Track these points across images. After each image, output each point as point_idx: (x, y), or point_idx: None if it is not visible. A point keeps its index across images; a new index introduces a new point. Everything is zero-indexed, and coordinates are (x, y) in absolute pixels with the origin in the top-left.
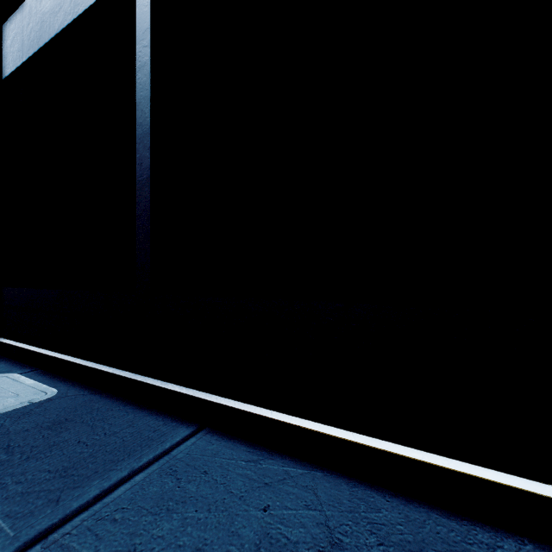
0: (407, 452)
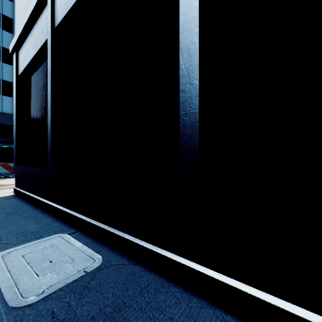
0: None
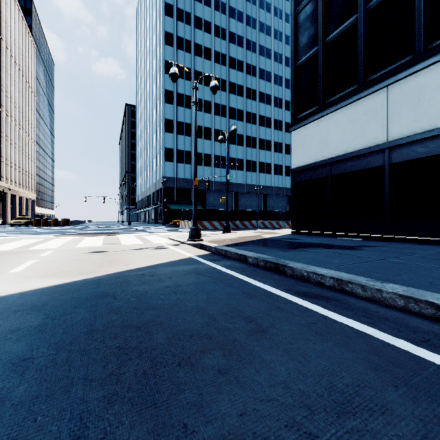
0: (439, 239)
